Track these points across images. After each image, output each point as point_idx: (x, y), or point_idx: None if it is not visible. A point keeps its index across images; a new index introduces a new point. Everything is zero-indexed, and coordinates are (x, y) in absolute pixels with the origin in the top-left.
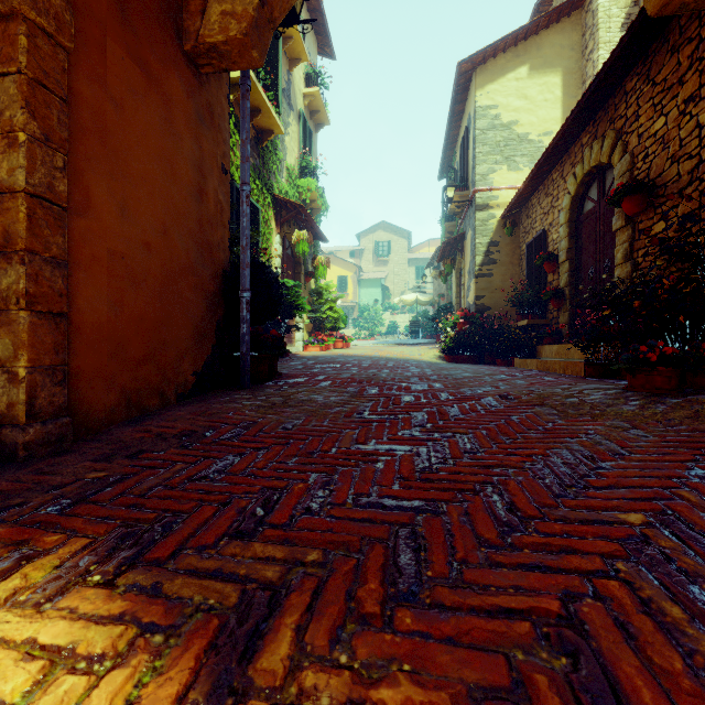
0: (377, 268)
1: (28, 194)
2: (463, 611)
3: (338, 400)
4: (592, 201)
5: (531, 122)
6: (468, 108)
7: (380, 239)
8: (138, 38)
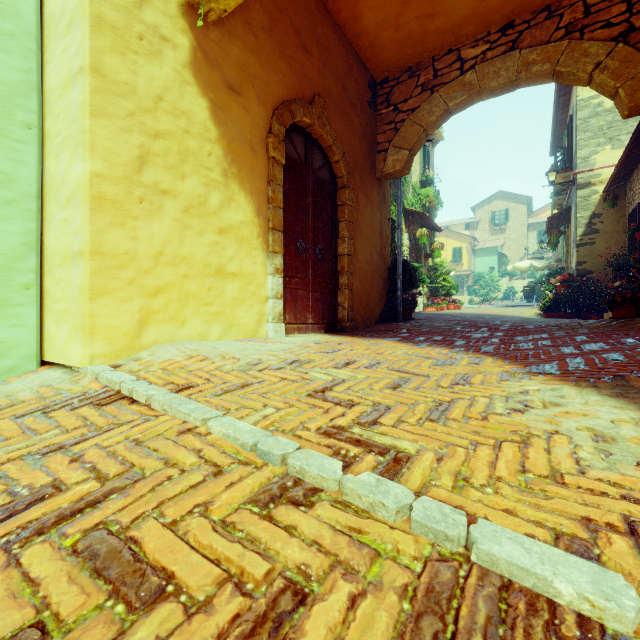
0: (493, 236)
1: (347, 255)
2: (468, 345)
3: (446, 325)
4: None
5: None
6: (572, 99)
7: (496, 209)
8: (365, 186)
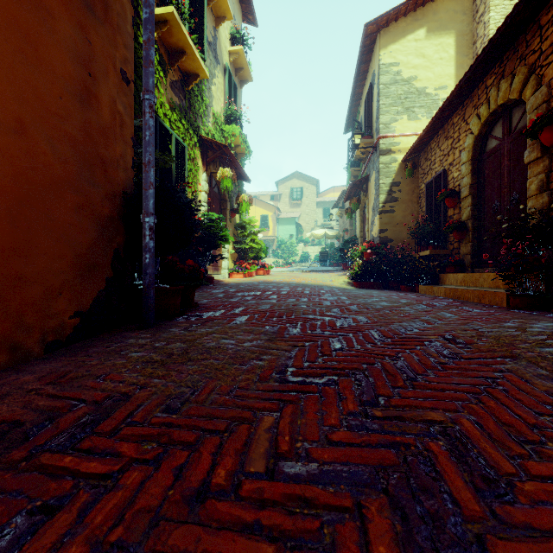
0: (292, 209)
1: None
2: None
3: (254, 347)
4: (496, 138)
5: (428, 78)
6: (372, 67)
7: (294, 186)
8: None
